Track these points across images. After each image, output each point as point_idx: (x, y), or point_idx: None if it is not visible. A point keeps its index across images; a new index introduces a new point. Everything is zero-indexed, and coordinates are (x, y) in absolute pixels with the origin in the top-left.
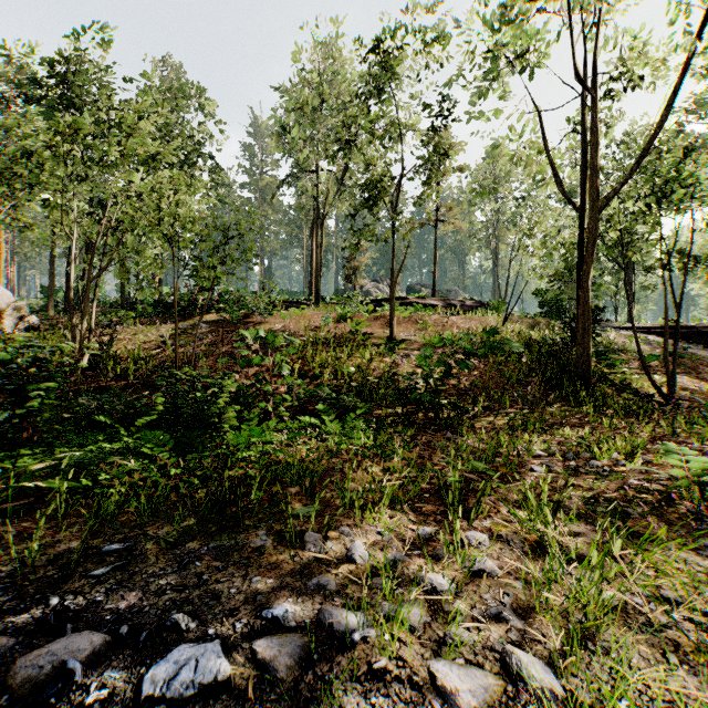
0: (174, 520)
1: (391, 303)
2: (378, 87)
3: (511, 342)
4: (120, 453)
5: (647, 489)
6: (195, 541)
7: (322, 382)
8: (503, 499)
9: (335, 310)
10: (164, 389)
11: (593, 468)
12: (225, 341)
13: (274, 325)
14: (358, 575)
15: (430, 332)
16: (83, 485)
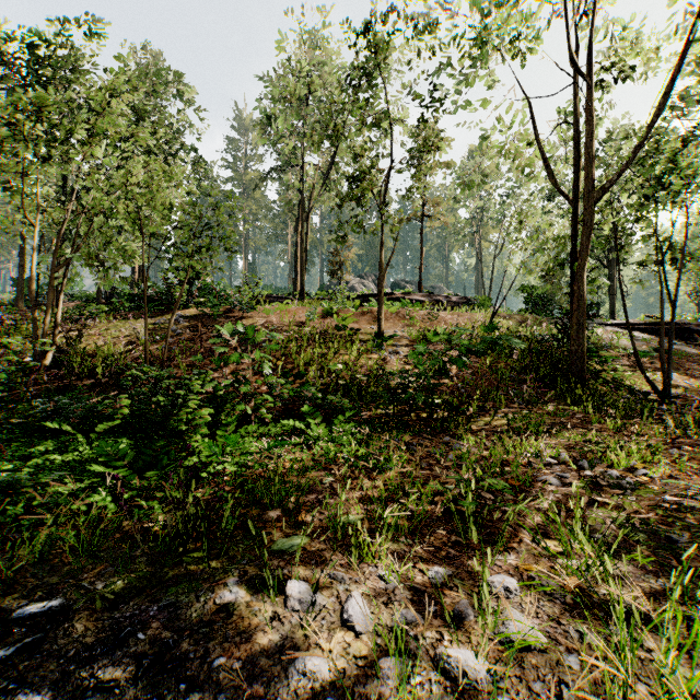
0: (120, 562)
1: (378, 298)
2: (366, 71)
3: (512, 338)
4: (71, 466)
5: (682, 506)
6: (143, 596)
7: (307, 380)
8: (523, 522)
9: (321, 305)
10: (131, 390)
11: (614, 479)
12: (203, 336)
13: (257, 320)
14: (359, 651)
15: (418, 328)
16: (9, 514)
